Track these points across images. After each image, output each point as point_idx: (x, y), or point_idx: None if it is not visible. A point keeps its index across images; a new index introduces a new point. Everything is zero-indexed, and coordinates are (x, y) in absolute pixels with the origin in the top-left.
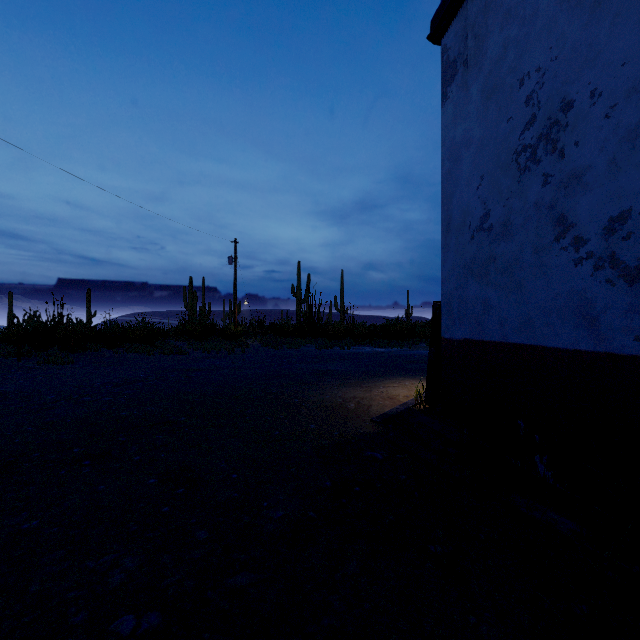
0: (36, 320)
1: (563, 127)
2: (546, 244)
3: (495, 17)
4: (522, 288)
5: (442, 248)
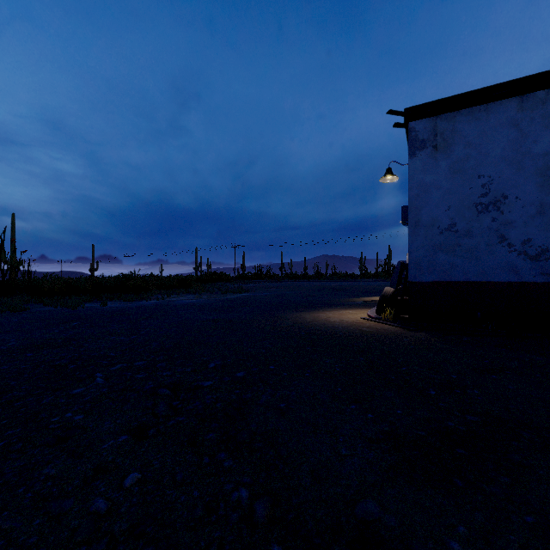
0: None
1: (503, 203)
2: (494, 243)
3: (460, 140)
4: (479, 259)
5: (410, 234)
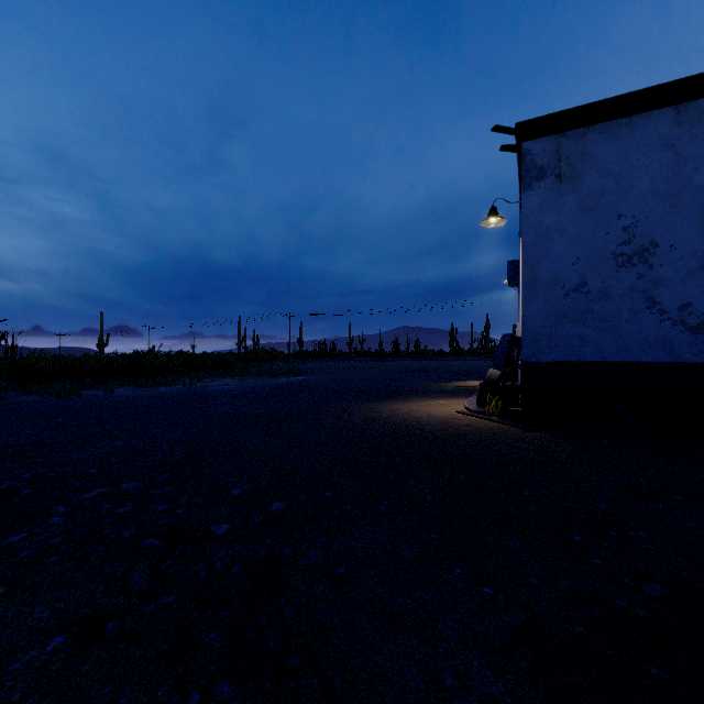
0: None
1: (652, 254)
2: (640, 309)
3: (593, 166)
4: (620, 331)
5: (524, 296)
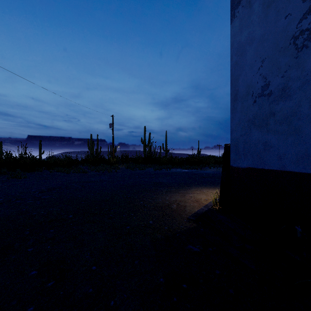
0: (10, 155)
1: None
2: None
3: None
4: (299, 132)
5: (231, 111)
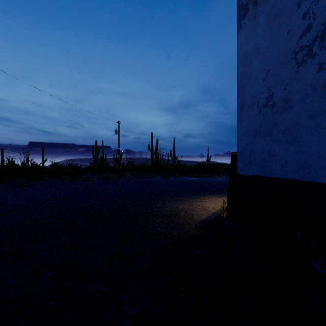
0: (12, 163)
1: None
2: (321, 111)
3: None
4: (299, 142)
5: (238, 120)
